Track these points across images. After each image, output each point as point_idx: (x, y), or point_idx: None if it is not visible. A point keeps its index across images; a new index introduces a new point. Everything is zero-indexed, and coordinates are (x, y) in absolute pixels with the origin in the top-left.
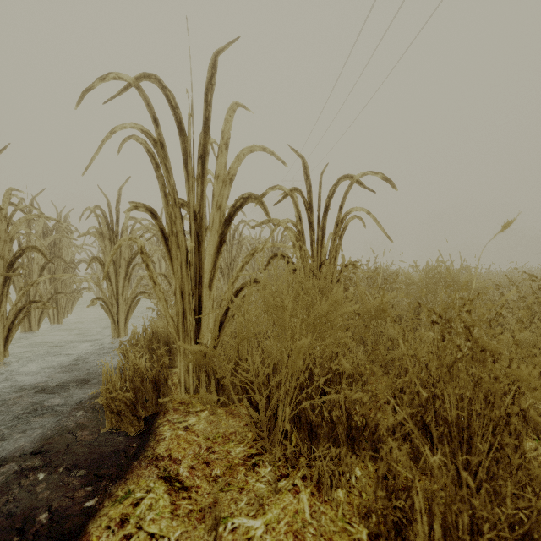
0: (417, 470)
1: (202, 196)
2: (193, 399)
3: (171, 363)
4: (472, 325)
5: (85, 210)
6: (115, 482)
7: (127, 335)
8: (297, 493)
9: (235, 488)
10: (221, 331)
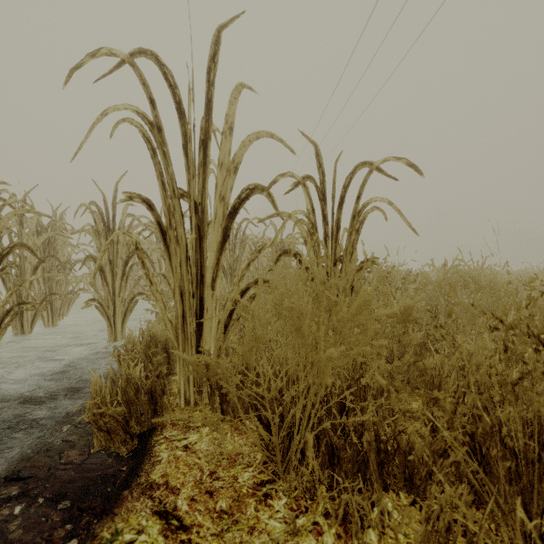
0: (482, 520)
1: (204, 186)
2: (193, 418)
3: (170, 370)
4: (543, 331)
5: (80, 206)
6: (100, 518)
7: (124, 338)
8: (319, 534)
9: (244, 527)
10: (225, 336)
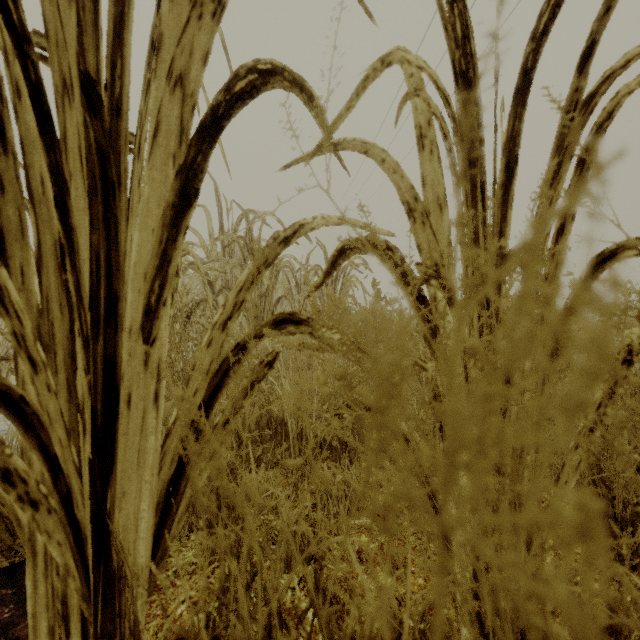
0: None
1: (119, 37)
2: None
3: None
4: None
5: None
6: None
7: None
8: None
9: None
10: (187, 472)
